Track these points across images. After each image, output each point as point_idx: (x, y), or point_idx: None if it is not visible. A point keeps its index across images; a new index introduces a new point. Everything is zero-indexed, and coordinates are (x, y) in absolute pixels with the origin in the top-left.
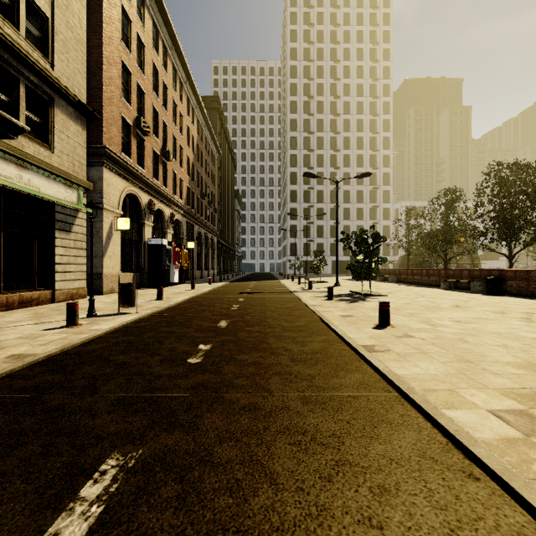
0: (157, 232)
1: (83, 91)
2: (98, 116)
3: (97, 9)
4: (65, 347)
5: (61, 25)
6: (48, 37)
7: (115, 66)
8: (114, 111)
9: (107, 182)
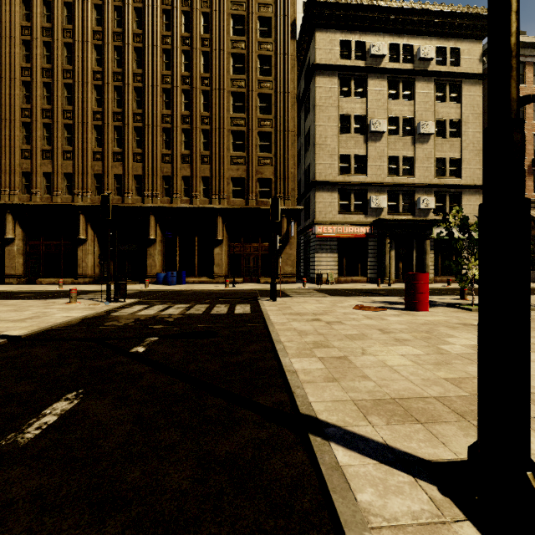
0: None
1: (479, 176)
2: None
3: None
4: (437, 288)
5: (466, 155)
6: (459, 166)
7: None
8: None
9: None
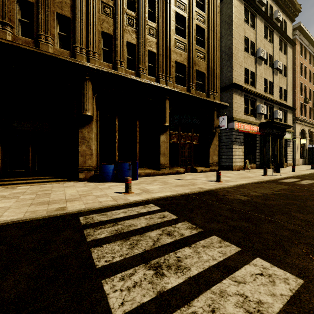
0: (309, 141)
1: (291, 103)
2: (296, 109)
3: (293, 72)
4: None
5: (288, 89)
6: (285, 95)
7: (298, 86)
8: (298, 102)
9: (296, 128)
